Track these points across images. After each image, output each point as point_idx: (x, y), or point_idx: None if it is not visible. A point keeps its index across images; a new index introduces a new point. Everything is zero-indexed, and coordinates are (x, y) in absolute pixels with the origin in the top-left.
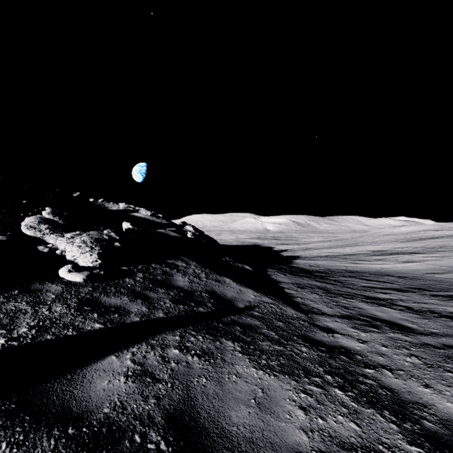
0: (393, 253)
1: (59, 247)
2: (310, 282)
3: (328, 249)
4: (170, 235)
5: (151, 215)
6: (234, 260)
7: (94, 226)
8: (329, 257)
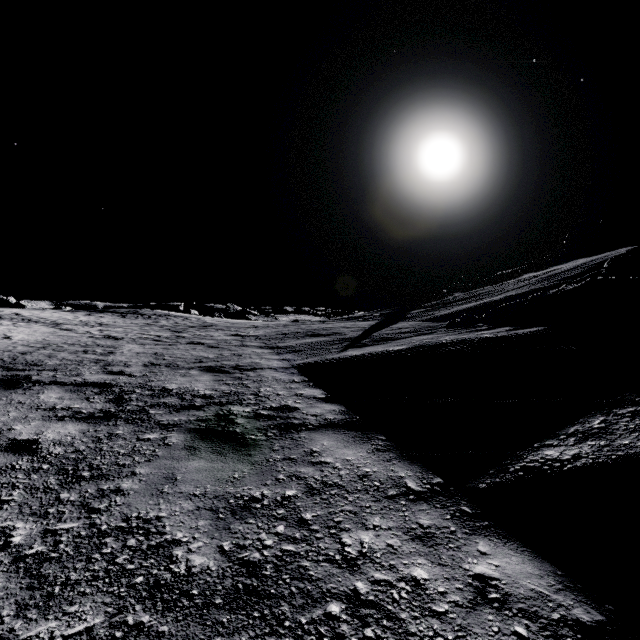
0: None
1: None
2: (229, 465)
3: None
4: None
5: None
6: None
7: None
8: None
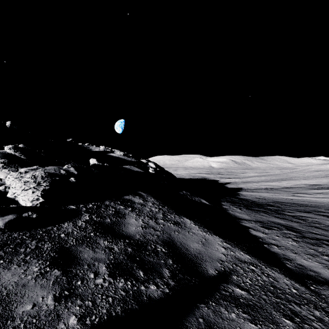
0: None
1: (6, 182)
2: (271, 219)
3: (266, 182)
4: (134, 170)
5: (124, 155)
6: (191, 194)
7: (65, 162)
8: (269, 189)
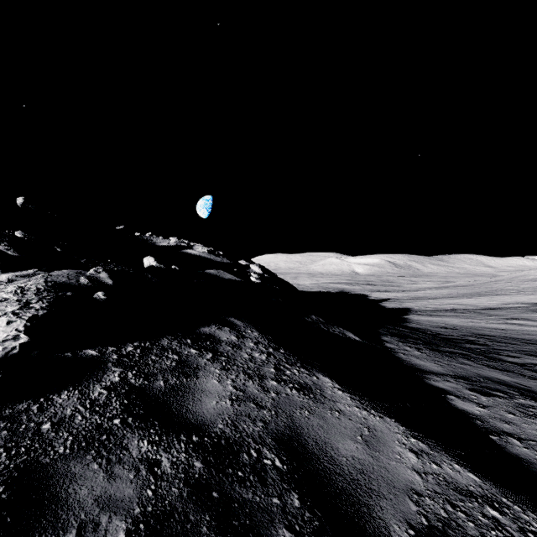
0: None
1: None
2: (484, 373)
3: (451, 299)
4: (224, 278)
5: (209, 252)
6: (326, 321)
7: (101, 262)
8: (459, 311)
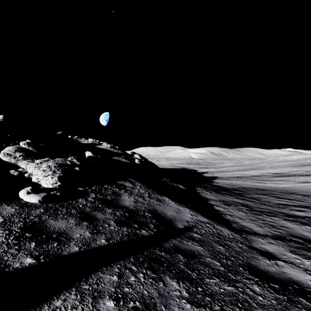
0: (290, 175)
1: (28, 171)
2: (232, 200)
3: (238, 172)
4: (122, 161)
5: (111, 147)
6: (171, 181)
7: (64, 154)
8: (240, 177)
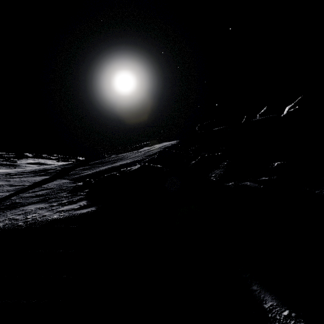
0: None
1: None
2: None
3: None
4: None
5: None
6: None
7: None
8: None
